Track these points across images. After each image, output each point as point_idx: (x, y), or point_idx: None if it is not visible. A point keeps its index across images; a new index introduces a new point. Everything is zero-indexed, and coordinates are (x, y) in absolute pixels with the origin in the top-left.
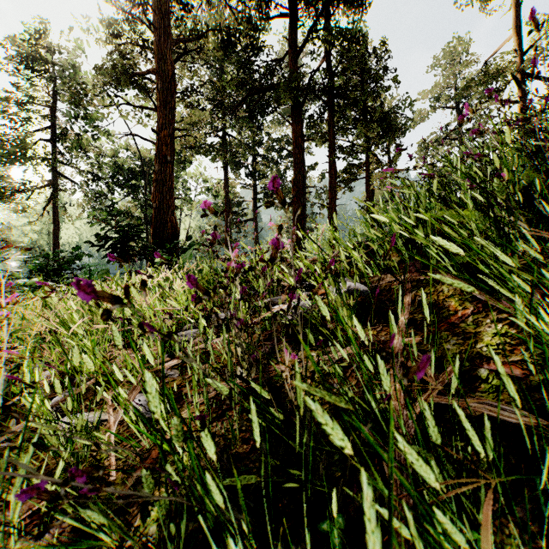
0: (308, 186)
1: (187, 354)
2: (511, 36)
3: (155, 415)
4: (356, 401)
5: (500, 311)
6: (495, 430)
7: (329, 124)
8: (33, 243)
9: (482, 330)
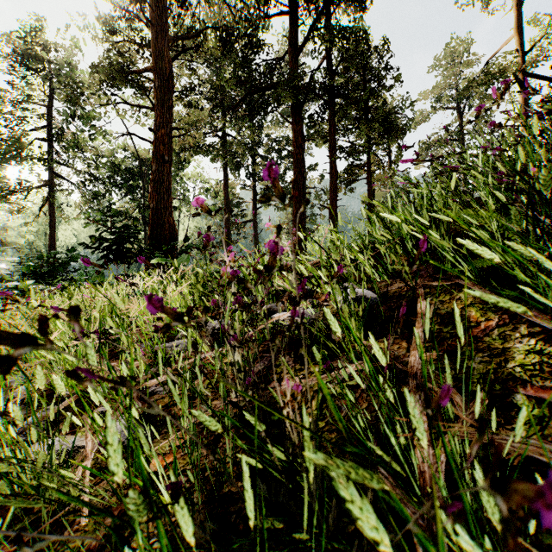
0: (308, 187)
1: (152, 404)
2: (513, 36)
3: (115, 478)
4: (369, 431)
5: (531, 324)
6: (543, 475)
7: (330, 124)
8: (29, 244)
9: (511, 346)
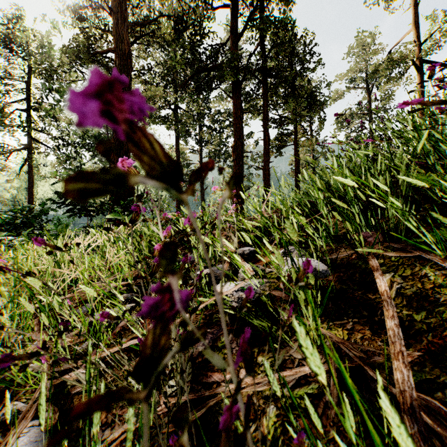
0: (245, 151)
1: None
2: (412, 29)
3: None
4: None
5: None
6: None
7: (264, 99)
8: (14, 197)
9: None
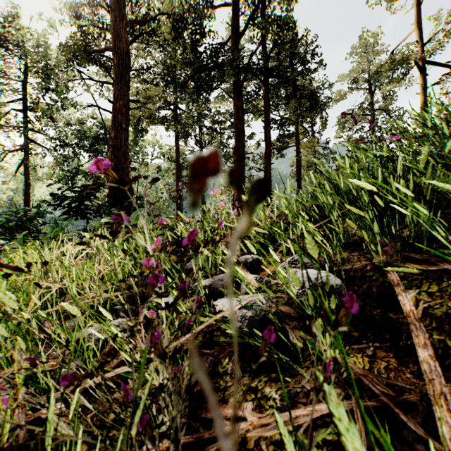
0: (246, 153)
1: None
2: (415, 29)
3: None
4: None
5: None
6: None
7: (265, 100)
8: (11, 199)
9: None
